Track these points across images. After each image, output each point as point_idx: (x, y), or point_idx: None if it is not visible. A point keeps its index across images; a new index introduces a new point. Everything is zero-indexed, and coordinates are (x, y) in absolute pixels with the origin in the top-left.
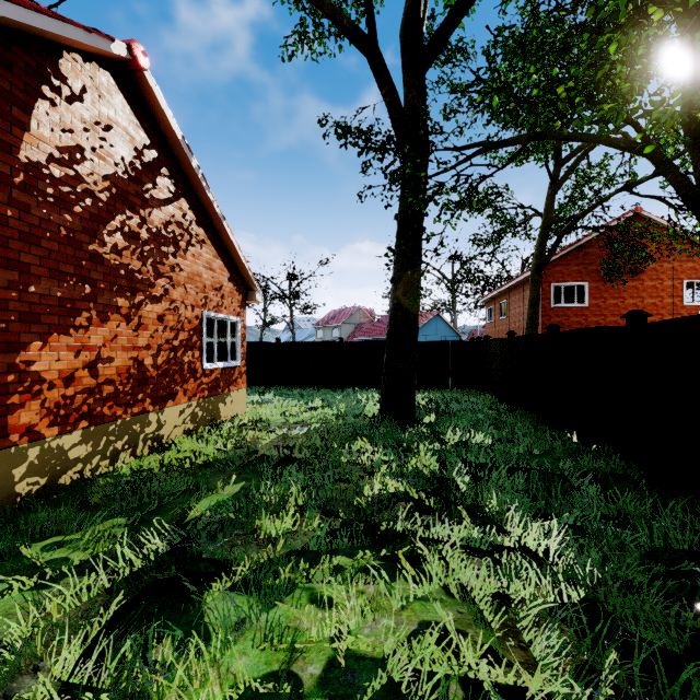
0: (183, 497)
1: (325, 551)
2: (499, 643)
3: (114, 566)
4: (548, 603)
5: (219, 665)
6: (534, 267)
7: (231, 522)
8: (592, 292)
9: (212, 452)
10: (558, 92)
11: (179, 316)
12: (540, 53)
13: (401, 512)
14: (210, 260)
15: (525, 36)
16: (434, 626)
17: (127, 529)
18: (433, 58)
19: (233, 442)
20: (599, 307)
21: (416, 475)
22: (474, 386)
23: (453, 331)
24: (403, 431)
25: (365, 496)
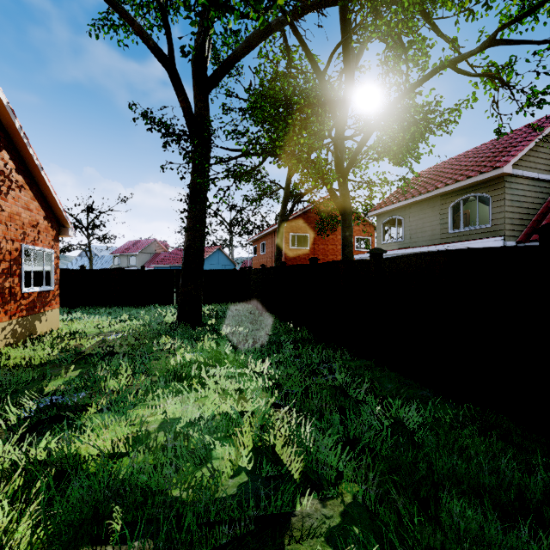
0: (32, 383)
1: (151, 389)
2: (237, 402)
3: (7, 416)
4: (260, 387)
5: (108, 427)
6: (279, 222)
7: (81, 388)
8: (312, 240)
9: (43, 355)
10: (277, 144)
11: (1, 249)
12: (276, 103)
13: (194, 367)
14: (28, 202)
15: (268, 92)
16: (210, 399)
17: (1, 402)
18: (214, 86)
19: (59, 348)
20: (316, 250)
21: (202, 351)
22: (242, 300)
23: (230, 262)
24: (193, 330)
25: (171, 364)
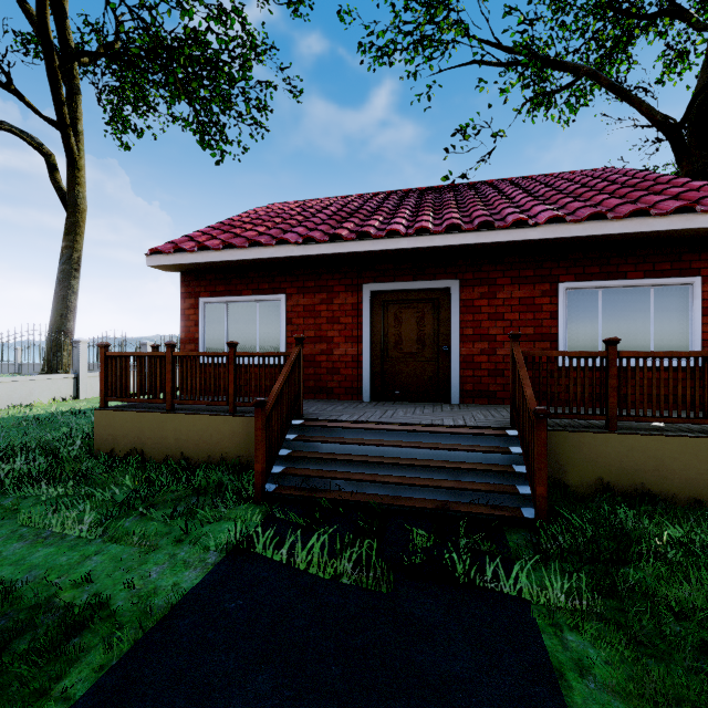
0: None
1: None
2: None
3: None
4: None
5: None
6: None
7: None
8: None
9: None
10: None
11: None
12: None
13: None
14: None
15: None
16: None
17: None
18: None
19: None
20: None
21: None
22: None
23: None
24: None
25: None
